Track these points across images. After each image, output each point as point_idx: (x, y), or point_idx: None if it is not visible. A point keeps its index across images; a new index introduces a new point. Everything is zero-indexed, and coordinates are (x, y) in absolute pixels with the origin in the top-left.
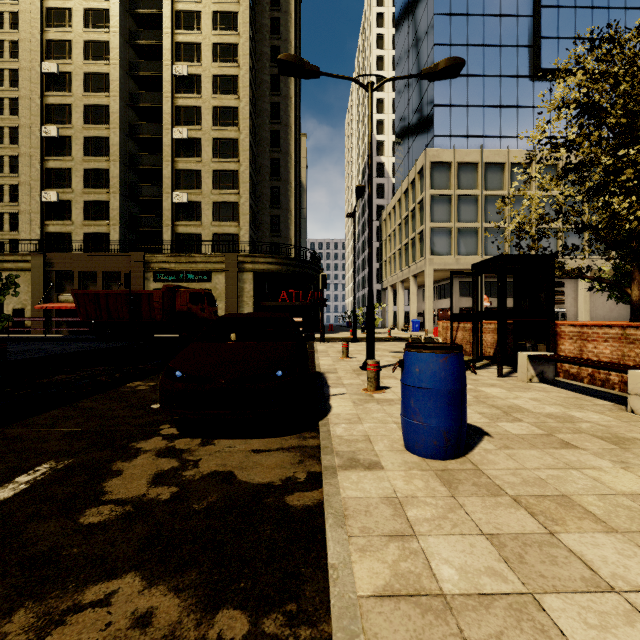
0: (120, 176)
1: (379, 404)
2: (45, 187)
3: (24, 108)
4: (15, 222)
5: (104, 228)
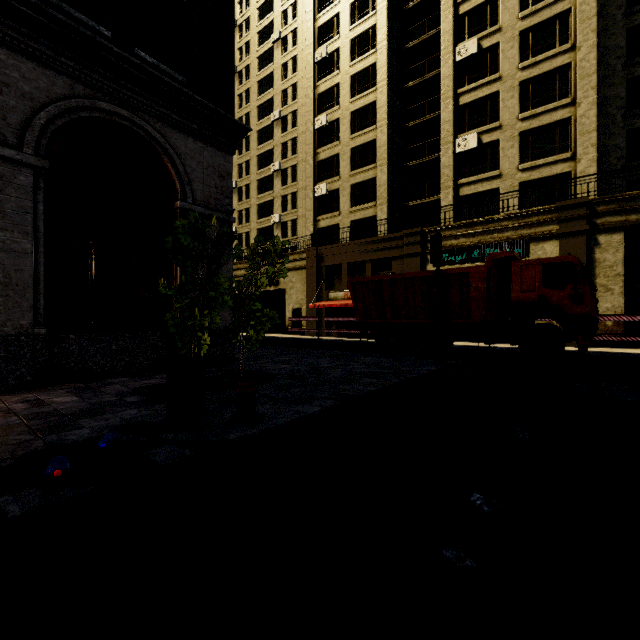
0: (387, 143)
1: None
2: (317, 182)
3: (301, 117)
4: (295, 228)
5: (370, 211)
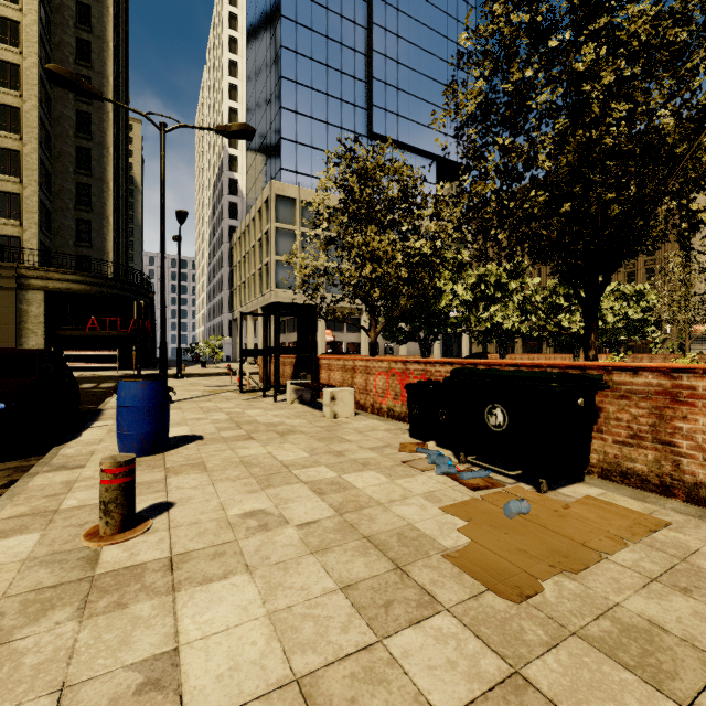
0: None
1: None
2: None
3: None
4: None
5: None
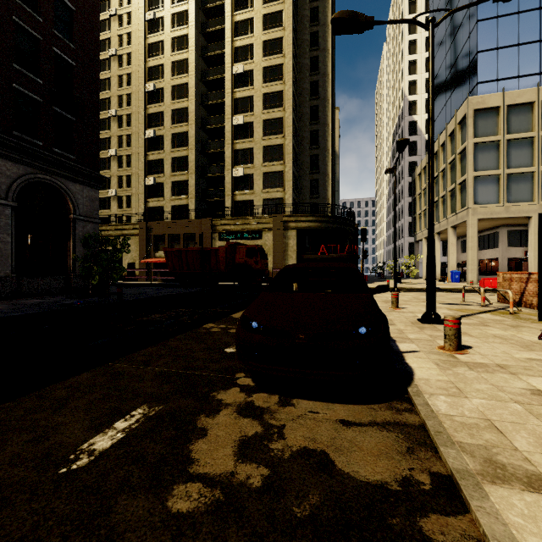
0: (195, 160)
1: (472, 370)
2: (147, 174)
3: (135, 120)
4: (129, 202)
5: (184, 201)
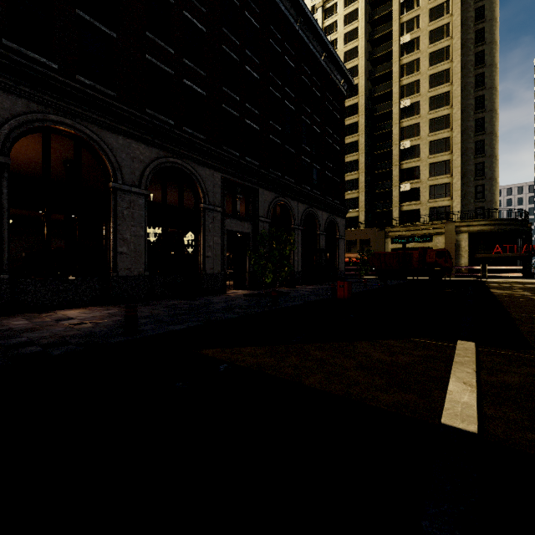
0: (364, 181)
1: None
2: None
3: None
4: None
5: (355, 214)
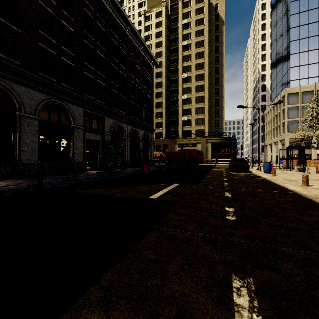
0: (165, 113)
1: (260, 172)
2: None
3: None
4: None
5: (161, 130)
